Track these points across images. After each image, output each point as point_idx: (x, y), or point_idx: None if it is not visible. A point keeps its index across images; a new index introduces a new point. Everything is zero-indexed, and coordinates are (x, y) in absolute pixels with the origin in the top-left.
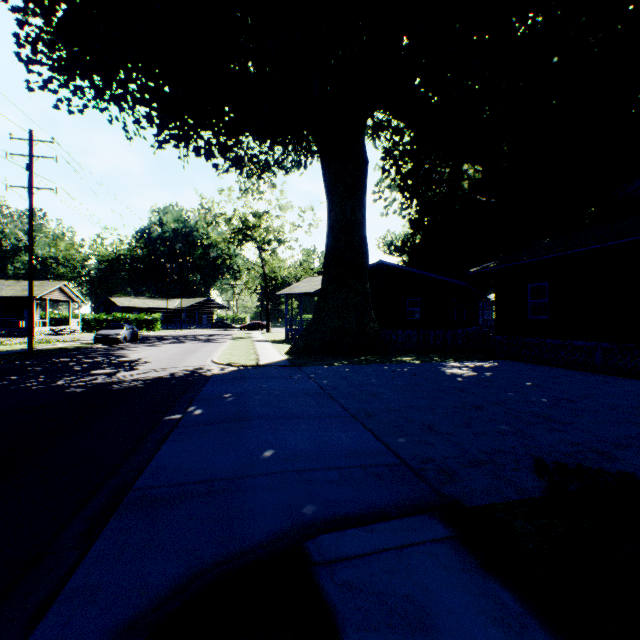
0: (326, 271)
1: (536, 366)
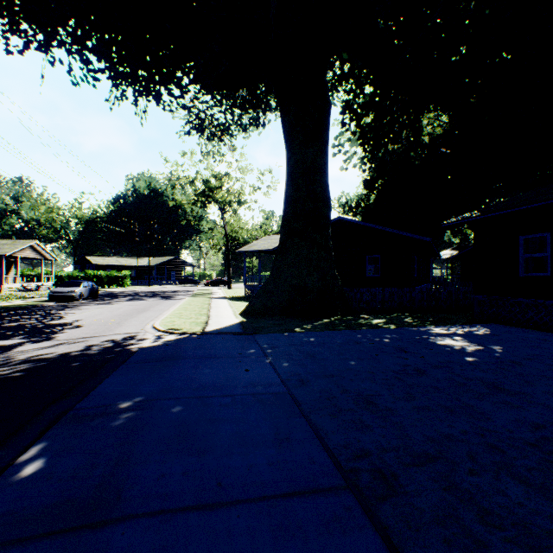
0: (285, 224)
1: (541, 334)
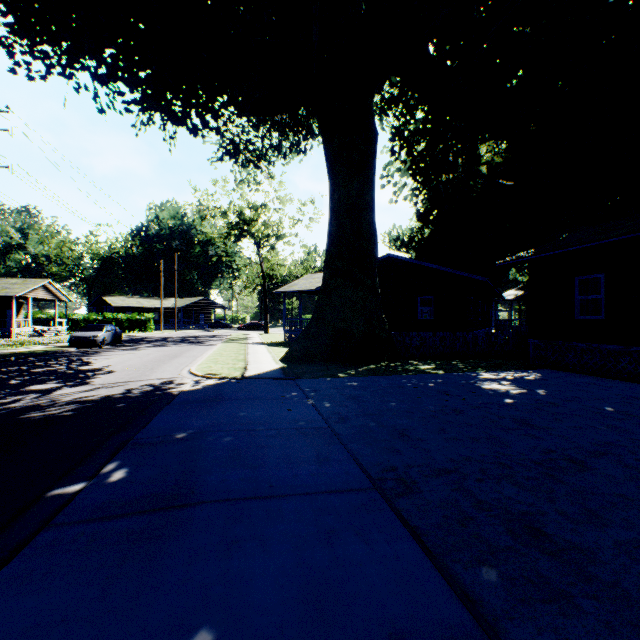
0: (328, 263)
1: (593, 379)
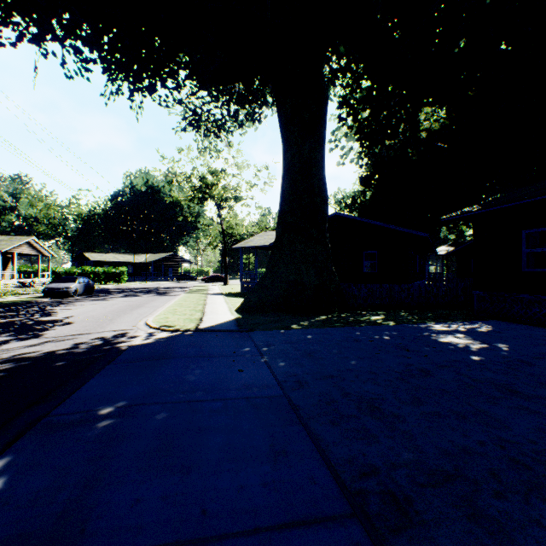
0: (281, 218)
1: (545, 331)
